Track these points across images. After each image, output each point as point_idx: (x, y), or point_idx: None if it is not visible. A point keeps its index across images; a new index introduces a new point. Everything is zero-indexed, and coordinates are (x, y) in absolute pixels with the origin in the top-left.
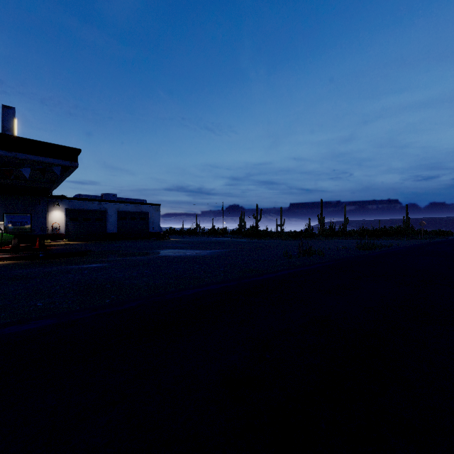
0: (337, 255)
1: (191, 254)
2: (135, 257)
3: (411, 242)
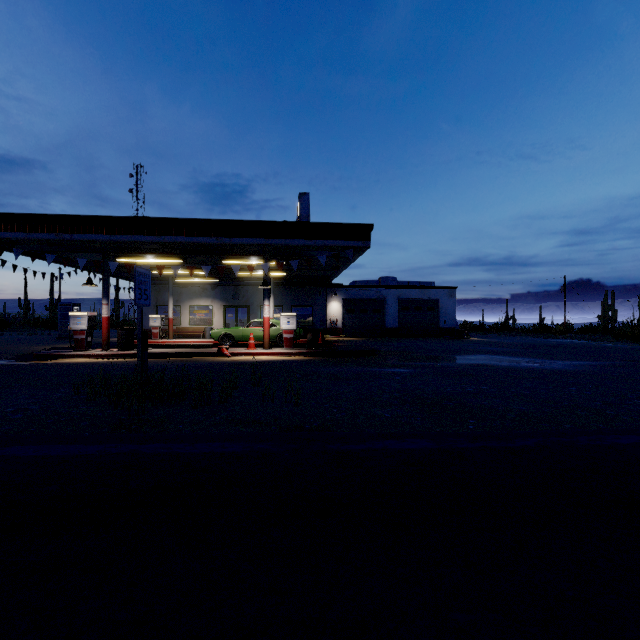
0: None
1: (532, 365)
2: (441, 362)
3: None
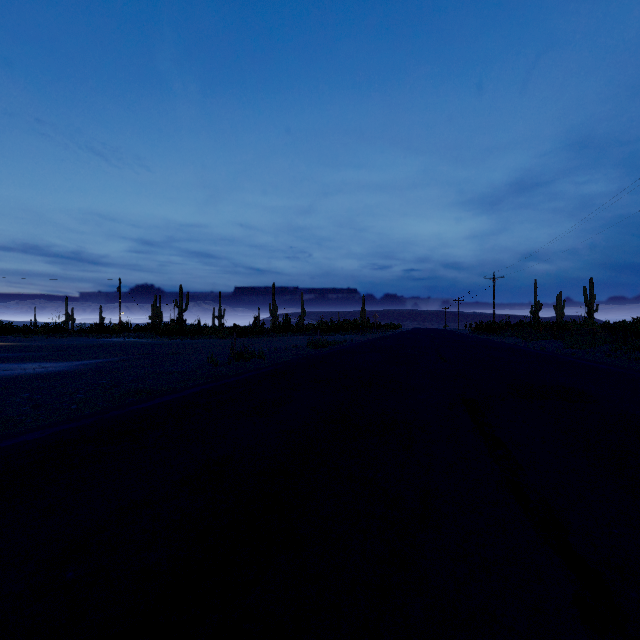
0: (282, 357)
1: (30, 371)
2: None
3: (366, 337)
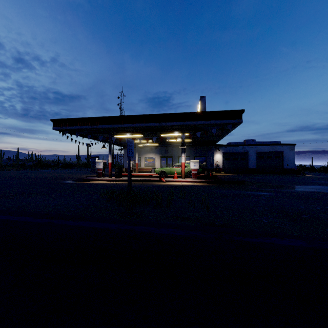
0: None
1: None
2: (289, 189)
3: None
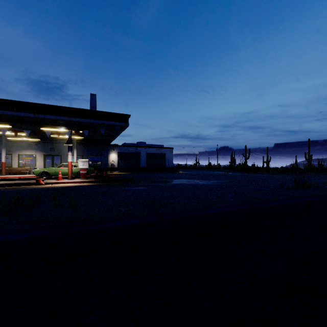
0: None
1: (199, 183)
2: (162, 183)
3: None
